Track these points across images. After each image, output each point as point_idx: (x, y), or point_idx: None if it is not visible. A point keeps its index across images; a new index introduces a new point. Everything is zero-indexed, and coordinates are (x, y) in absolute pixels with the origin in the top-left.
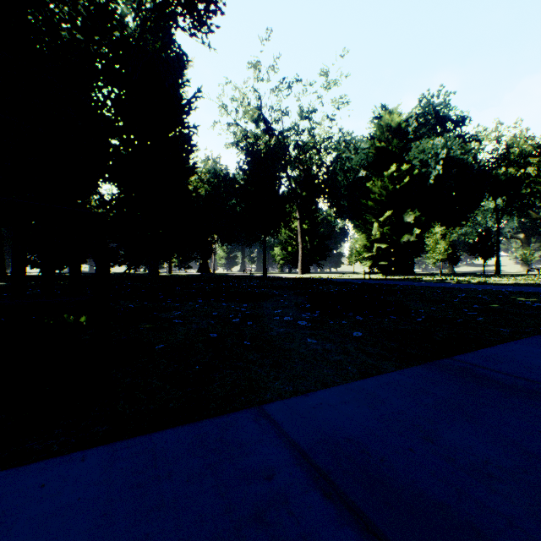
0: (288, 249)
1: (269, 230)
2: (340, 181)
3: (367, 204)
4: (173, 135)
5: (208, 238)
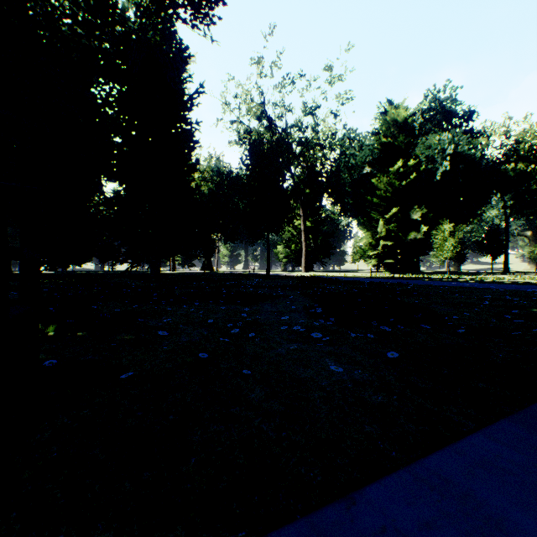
0: (292, 247)
1: (272, 227)
2: (344, 178)
3: (372, 201)
4: (175, 132)
5: (211, 236)
